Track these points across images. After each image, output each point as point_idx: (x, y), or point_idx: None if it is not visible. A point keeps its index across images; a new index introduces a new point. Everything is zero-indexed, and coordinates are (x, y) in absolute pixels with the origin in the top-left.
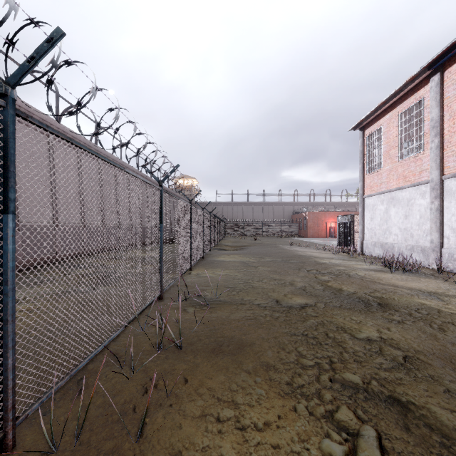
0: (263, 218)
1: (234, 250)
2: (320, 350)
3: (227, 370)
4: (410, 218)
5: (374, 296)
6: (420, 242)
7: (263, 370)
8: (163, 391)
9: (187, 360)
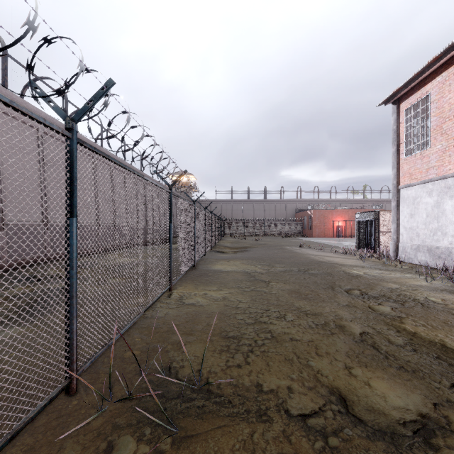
0: (265, 216)
1: (234, 252)
2: None
3: None
4: None
5: None
6: None
7: None
8: None
9: None
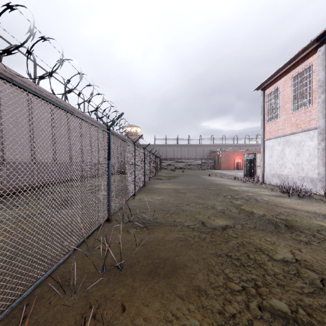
0: (189, 156)
1: (168, 179)
2: (244, 272)
3: (162, 295)
4: (301, 156)
5: (280, 218)
6: (309, 174)
7: (195, 296)
8: (101, 322)
9: (126, 284)
